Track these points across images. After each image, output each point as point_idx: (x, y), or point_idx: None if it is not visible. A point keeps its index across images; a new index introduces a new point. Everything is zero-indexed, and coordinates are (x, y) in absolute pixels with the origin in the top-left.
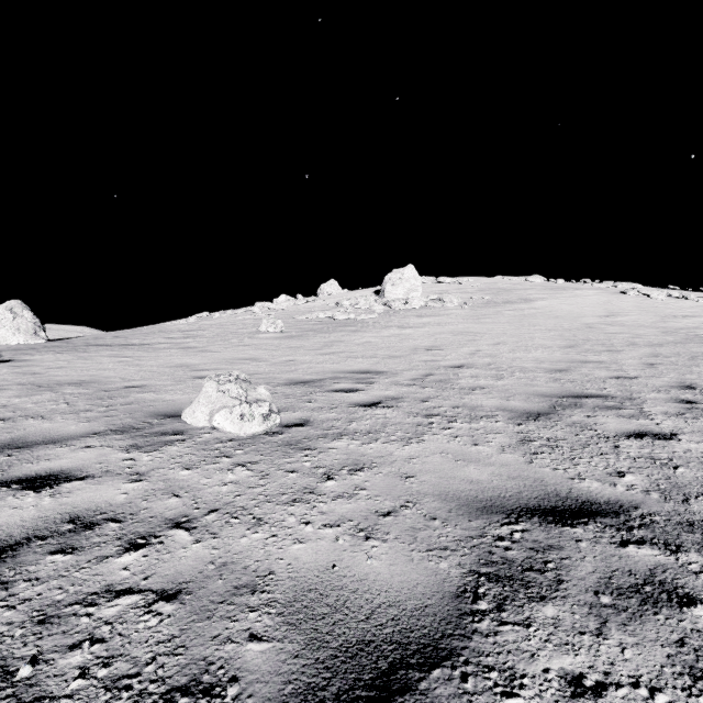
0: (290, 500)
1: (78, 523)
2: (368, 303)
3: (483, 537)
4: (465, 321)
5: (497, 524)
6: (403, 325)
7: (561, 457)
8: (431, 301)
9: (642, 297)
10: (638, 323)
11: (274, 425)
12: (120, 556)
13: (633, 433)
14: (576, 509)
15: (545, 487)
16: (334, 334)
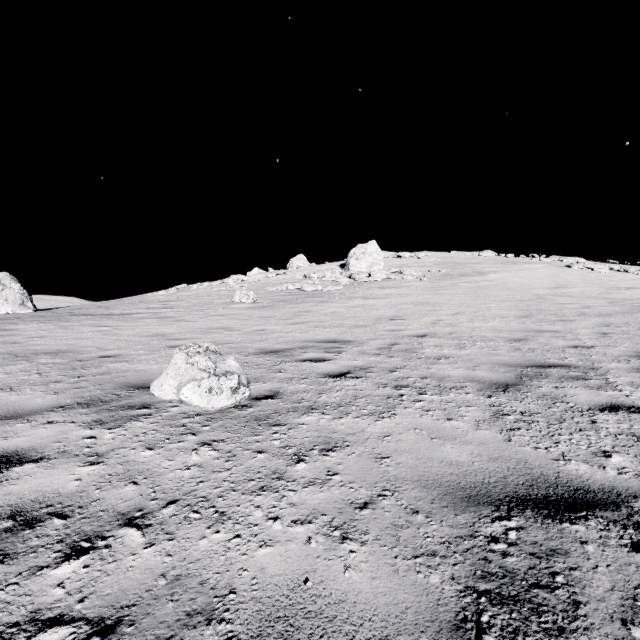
0: (257, 488)
1: (18, 519)
2: (334, 276)
3: (475, 538)
4: (424, 292)
5: (487, 519)
6: (367, 296)
7: (540, 434)
8: (392, 274)
9: (586, 270)
10: (585, 294)
11: (243, 398)
12: (57, 566)
13: (606, 406)
14: (570, 498)
15: (530, 470)
16: (303, 304)
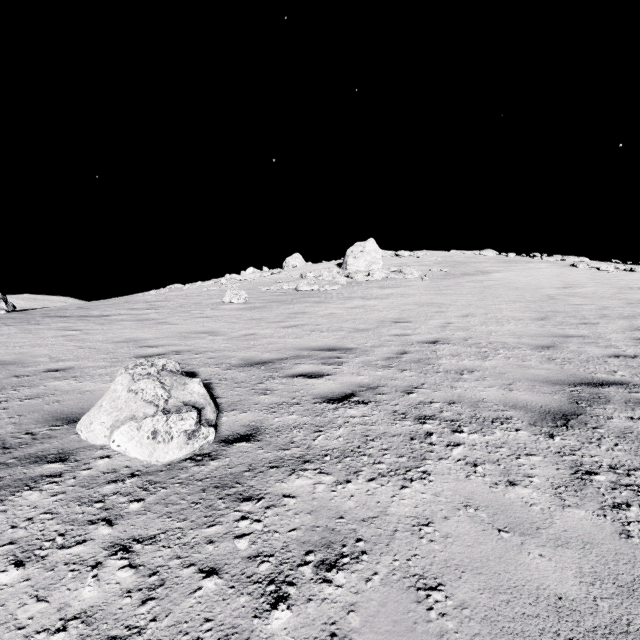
0: None
1: None
2: (331, 275)
3: None
4: (427, 292)
5: None
6: (367, 296)
7: None
8: (392, 273)
9: (591, 269)
10: (598, 294)
11: (204, 444)
12: None
13: None
14: None
15: None
16: (298, 305)
